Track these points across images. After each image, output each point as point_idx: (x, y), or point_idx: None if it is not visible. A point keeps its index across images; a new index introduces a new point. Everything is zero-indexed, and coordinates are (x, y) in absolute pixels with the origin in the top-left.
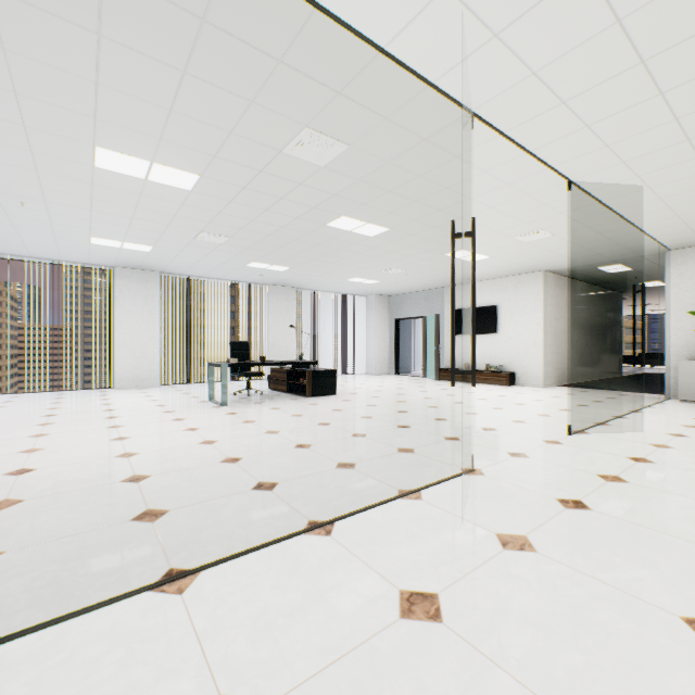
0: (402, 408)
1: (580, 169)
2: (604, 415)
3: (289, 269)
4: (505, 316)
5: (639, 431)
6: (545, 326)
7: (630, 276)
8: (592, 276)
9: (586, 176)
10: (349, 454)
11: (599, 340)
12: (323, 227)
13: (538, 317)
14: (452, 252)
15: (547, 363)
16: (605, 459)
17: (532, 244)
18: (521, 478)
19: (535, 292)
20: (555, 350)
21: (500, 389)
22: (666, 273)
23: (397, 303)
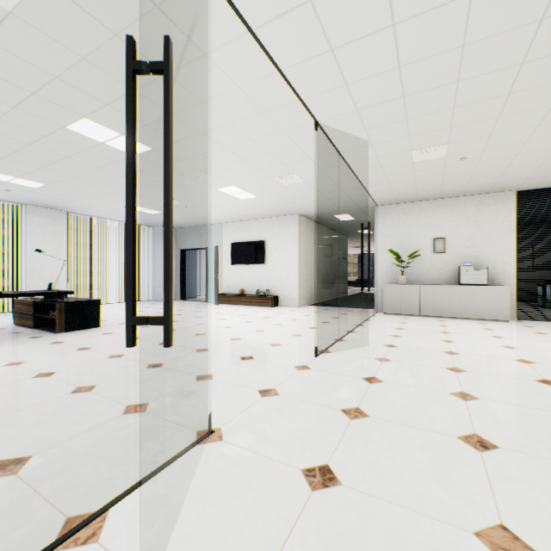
0: None
1: (325, 110)
2: (340, 330)
3: (45, 187)
4: (271, 250)
5: (365, 345)
6: (300, 258)
7: (353, 224)
8: (331, 222)
9: (330, 119)
10: (36, 434)
11: (335, 270)
12: (63, 130)
13: (295, 251)
14: (128, 95)
15: (302, 287)
16: (346, 384)
17: (290, 188)
18: (267, 435)
19: (293, 231)
20: (307, 277)
21: (266, 310)
22: (375, 222)
23: (183, 235)
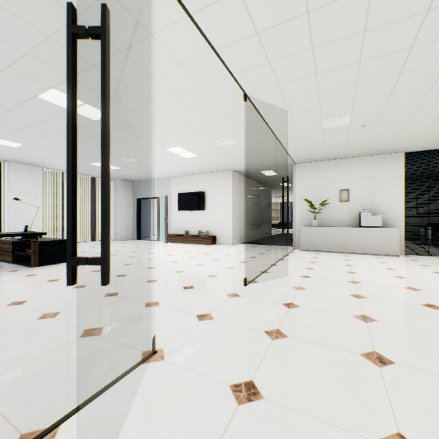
0: (123, 272)
1: (252, 84)
2: (265, 264)
3: (23, 146)
4: (210, 199)
5: (285, 276)
6: (233, 206)
7: (276, 179)
8: (258, 177)
9: (256, 92)
10: (3, 356)
11: (261, 215)
12: (35, 99)
13: (229, 200)
14: (68, 56)
15: (235, 229)
16: (269, 309)
17: (225, 149)
18: (201, 354)
19: (228, 184)
20: (239, 221)
21: (206, 247)
22: (293, 176)
23: (139, 187)
